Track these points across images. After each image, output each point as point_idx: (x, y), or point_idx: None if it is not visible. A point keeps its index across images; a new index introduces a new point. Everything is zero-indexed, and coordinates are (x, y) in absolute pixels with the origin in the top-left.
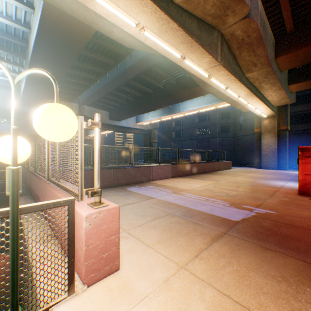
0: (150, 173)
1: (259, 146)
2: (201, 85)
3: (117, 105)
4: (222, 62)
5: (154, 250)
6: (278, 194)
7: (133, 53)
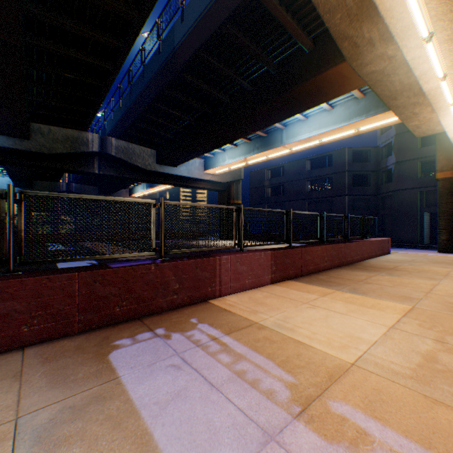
0: (214, 276)
1: (449, 207)
2: (346, 50)
3: (168, 136)
4: None
5: None
6: None
7: (187, 9)
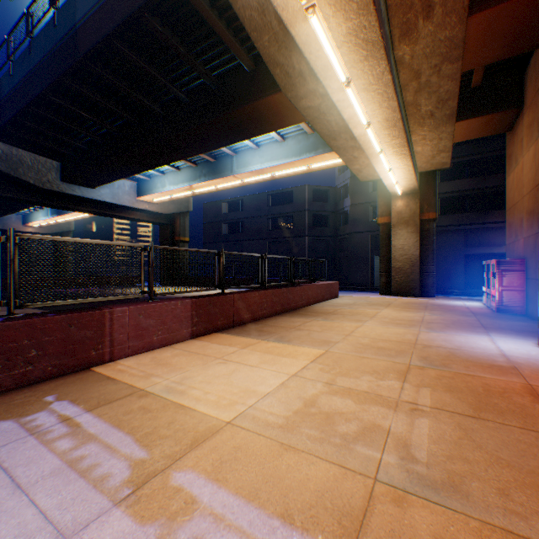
0: (103, 335)
1: (388, 251)
2: (280, 78)
3: (77, 144)
4: None
5: None
6: None
7: None
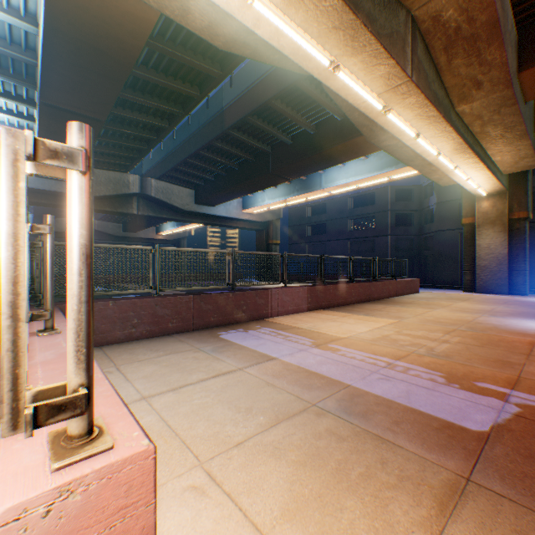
0: (268, 303)
1: (472, 250)
2: (365, 133)
3: (209, 178)
4: (415, 78)
5: None
6: None
7: (236, 77)
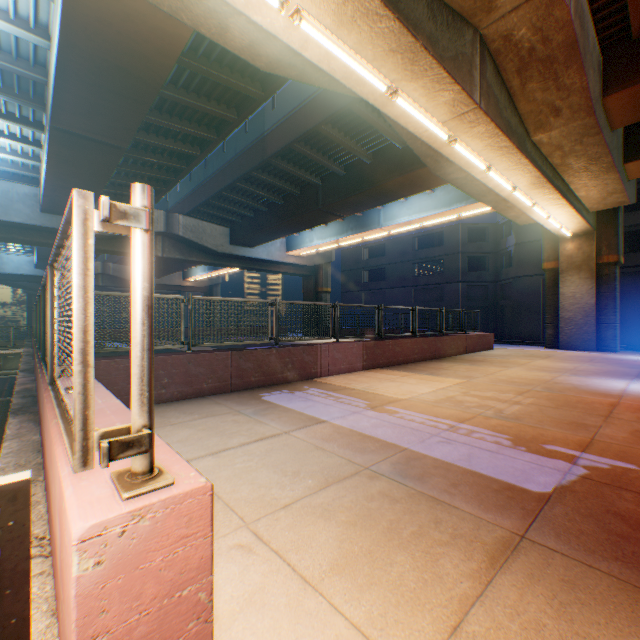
0: (317, 360)
1: (555, 300)
2: (429, 164)
3: (247, 214)
4: (483, 104)
5: (324, 604)
6: (622, 412)
7: (280, 97)
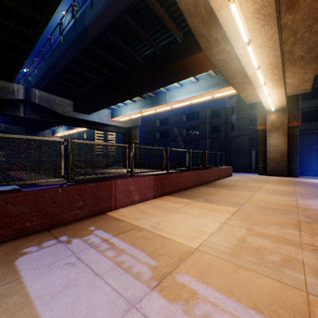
0: (111, 195)
1: (264, 147)
2: (202, 44)
3: (82, 91)
4: None
5: None
6: None
7: None
